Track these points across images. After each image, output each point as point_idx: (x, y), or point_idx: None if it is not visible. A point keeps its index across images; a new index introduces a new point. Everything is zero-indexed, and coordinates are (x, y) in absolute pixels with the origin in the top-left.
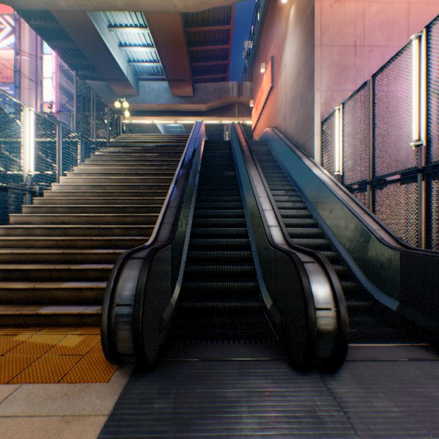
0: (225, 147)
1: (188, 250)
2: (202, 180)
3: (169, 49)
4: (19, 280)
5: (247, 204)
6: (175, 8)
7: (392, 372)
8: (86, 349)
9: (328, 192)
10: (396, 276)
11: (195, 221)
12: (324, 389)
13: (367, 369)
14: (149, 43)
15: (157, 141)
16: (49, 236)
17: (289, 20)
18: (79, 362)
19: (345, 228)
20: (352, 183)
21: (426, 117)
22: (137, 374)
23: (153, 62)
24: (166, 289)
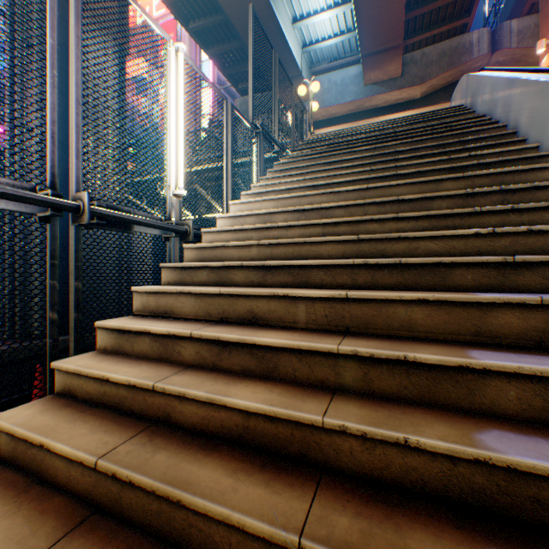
0: None
1: None
2: None
3: None
4: None
5: None
6: None
7: None
8: None
9: None
10: None
11: None
12: None
13: None
14: (337, 1)
15: (385, 128)
16: (217, 379)
17: None
18: None
19: None
20: None
21: None
22: None
23: (338, 35)
24: None
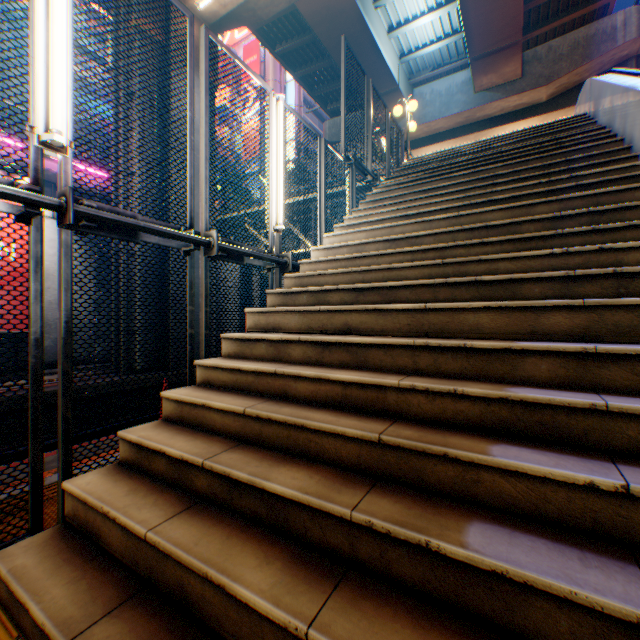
0: None
1: None
2: None
3: None
4: (255, 524)
5: None
6: None
7: None
8: None
9: None
10: None
11: None
12: None
13: None
14: (439, 1)
15: (490, 147)
16: (321, 368)
17: None
18: None
19: None
20: None
21: None
22: None
23: (442, 39)
24: None
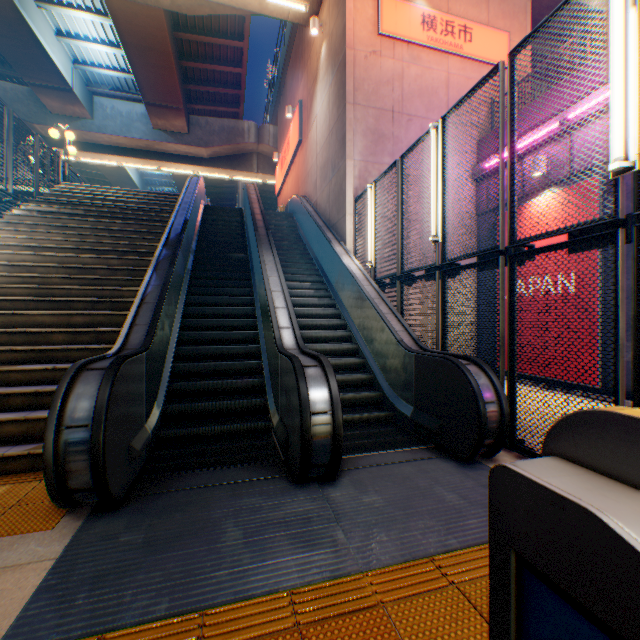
0: (235, 218)
1: (174, 362)
2: (198, 264)
3: (147, 58)
4: None
5: (260, 299)
6: (158, 2)
7: (390, 473)
8: (13, 500)
9: (357, 287)
10: (411, 380)
11: (186, 322)
12: (320, 495)
13: (368, 473)
14: (114, 41)
15: (127, 200)
16: None
17: (320, 59)
18: (5, 515)
19: (372, 329)
20: (384, 277)
21: (443, 213)
22: (97, 515)
23: (120, 70)
24: (138, 410)
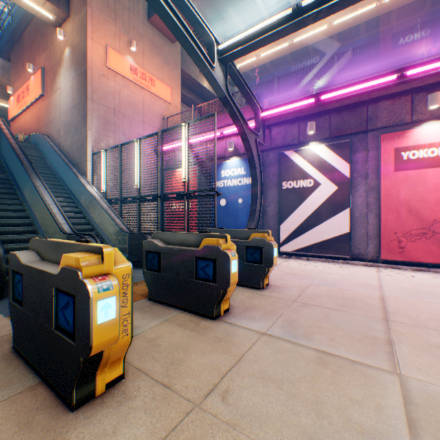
0: None
1: None
2: None
3: None
4: None
5: (35, 208)
6: None
7: None
8: None
9: (98, 203)
10: (127, 244)
11: None
12: None
13: None
14: None
15: None
16: None
17: (65, 54)
18: None
19: (107, 224)
20: (112, 199)
21: (140, 177)
22: None
23: None
24: None
